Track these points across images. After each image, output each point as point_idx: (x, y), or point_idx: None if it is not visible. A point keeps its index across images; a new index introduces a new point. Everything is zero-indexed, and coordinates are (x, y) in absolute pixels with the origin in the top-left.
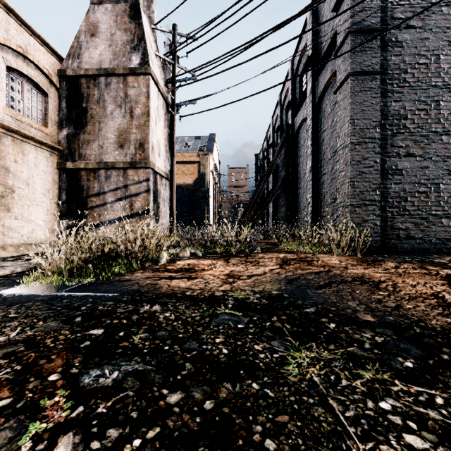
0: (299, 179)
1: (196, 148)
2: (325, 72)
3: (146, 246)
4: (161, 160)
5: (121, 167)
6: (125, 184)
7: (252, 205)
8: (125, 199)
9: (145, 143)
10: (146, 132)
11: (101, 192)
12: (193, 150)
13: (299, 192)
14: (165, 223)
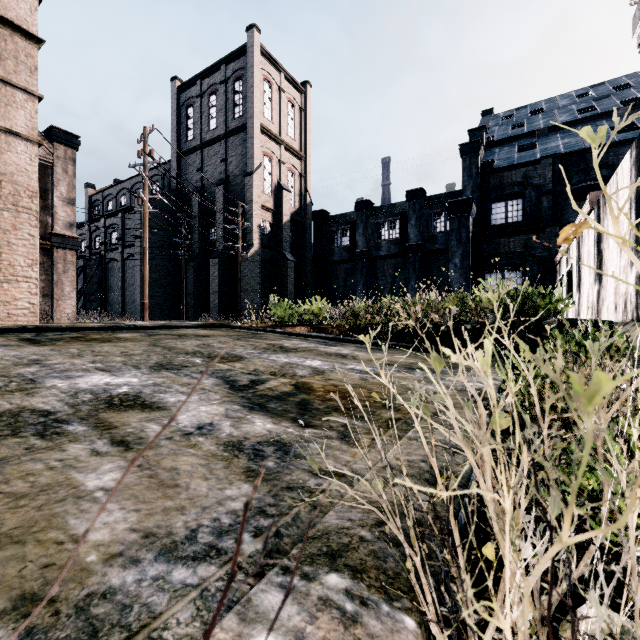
0: (111, 288)
1: None
2: (130, 251)
3: None
4: None
5: None
6: None
7: (78, 300)
8: None
9: None
10: None
11: None
12: None
13: (111, 295)
14: None
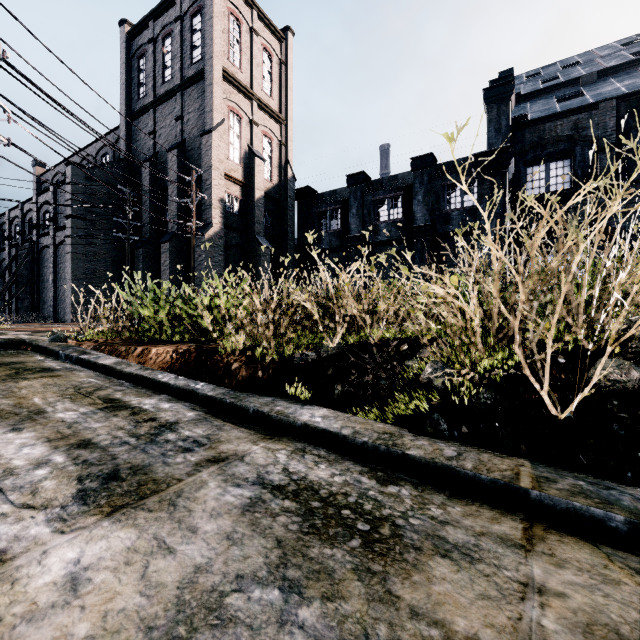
0: (44, 282)
1: None
2: (62, 235)
3: None
4: None
5: None
6: None
7: None
8: None
9: None
10: None
11: None
12: None
13: (44, 290)
14: None
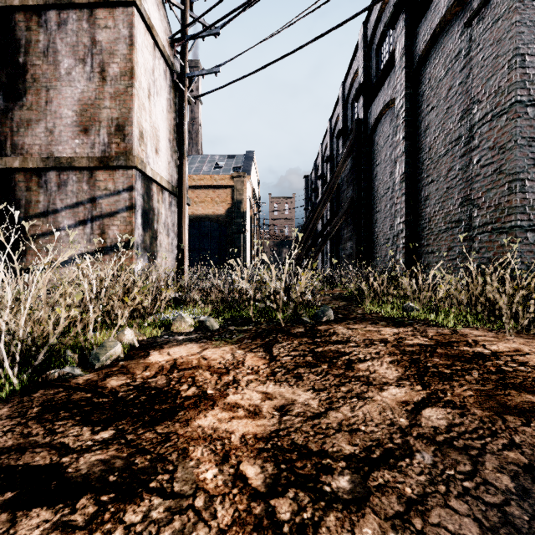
0: (377, 198)
1: (229, 169)
2: (435, 9)
3: (111, 309)
4: (160, 160)
5: (84, 166)
6: (91, 196)
7: (306, 238)
8: (92, 223)
9: (126, 124)
10: (127, 105)
11: (51, 210)
12: (225, 171)
13: (377, 217)
14: (169, 263)
